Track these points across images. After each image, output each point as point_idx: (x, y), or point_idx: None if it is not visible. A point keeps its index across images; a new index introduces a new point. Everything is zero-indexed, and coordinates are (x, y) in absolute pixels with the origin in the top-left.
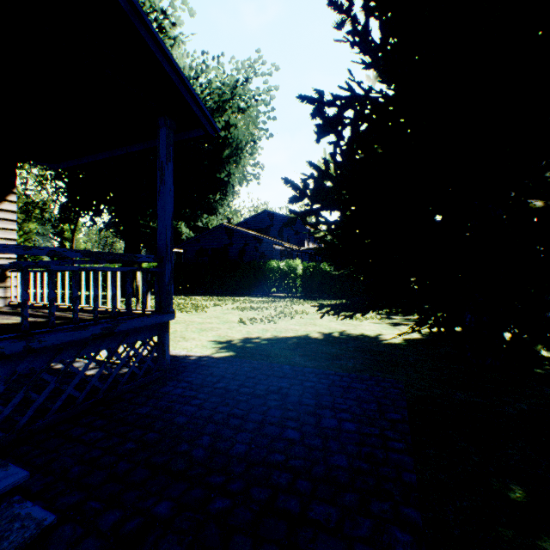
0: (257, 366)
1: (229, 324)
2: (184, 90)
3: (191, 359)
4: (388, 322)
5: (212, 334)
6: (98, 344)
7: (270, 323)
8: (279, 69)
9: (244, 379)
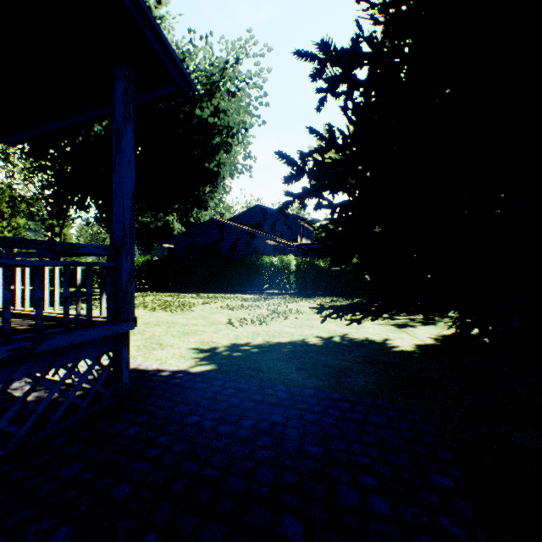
0: (243, 386)
1: (216, 326)
2: (144, 23)
3: (162, 376)
4: (393, 323)
5: (195, 339)
6: (10, 370)
7: (261, 325)
8: (272, 49)
9: (225, 408)
